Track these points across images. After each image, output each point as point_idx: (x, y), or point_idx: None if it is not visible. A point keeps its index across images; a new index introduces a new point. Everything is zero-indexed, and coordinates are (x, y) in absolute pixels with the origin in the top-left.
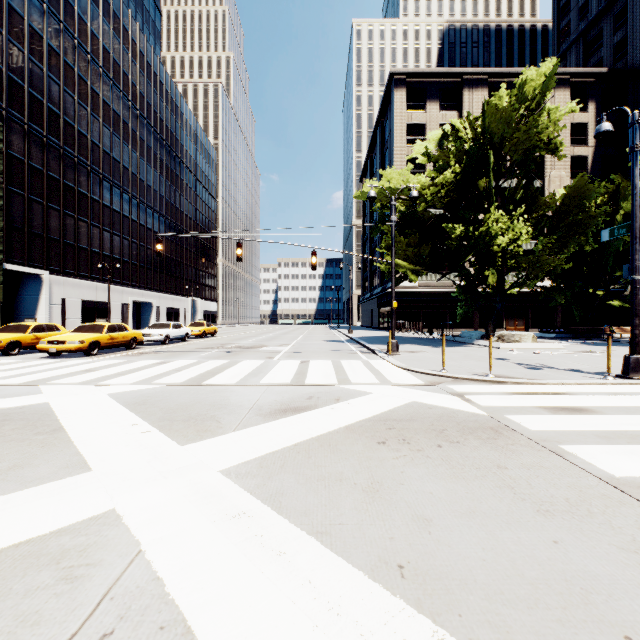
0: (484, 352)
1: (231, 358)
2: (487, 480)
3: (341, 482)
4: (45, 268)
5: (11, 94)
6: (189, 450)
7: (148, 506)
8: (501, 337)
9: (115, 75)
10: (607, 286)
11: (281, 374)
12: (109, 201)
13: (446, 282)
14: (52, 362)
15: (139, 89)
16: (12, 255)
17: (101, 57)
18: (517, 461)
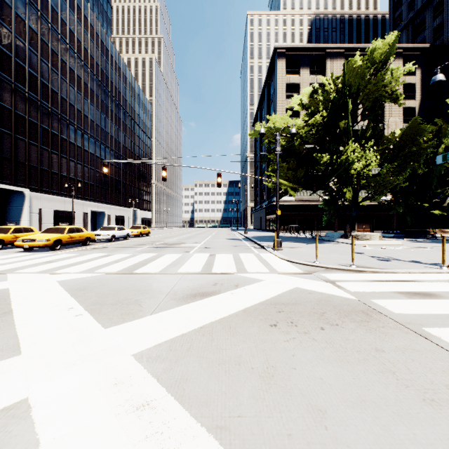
0: (345, 247)
1: (158, 252)
2: (369, 364)
3: (240, 366)
4: (27, 187)
5: (2, 62)
6: (111, 333)
7: (60, 395)
8: (356, 236)
9: (78, 50)
10: (431, 200)
11: (194, 264)
12: (74, 139)
13: (314, 197)
14: (24, 255)
15: (95, 60)
16: (3, 177)
17: (68, 36)
18: (391, 344)
